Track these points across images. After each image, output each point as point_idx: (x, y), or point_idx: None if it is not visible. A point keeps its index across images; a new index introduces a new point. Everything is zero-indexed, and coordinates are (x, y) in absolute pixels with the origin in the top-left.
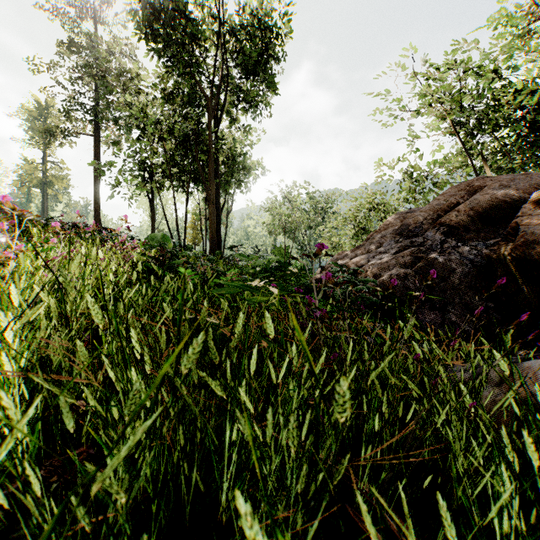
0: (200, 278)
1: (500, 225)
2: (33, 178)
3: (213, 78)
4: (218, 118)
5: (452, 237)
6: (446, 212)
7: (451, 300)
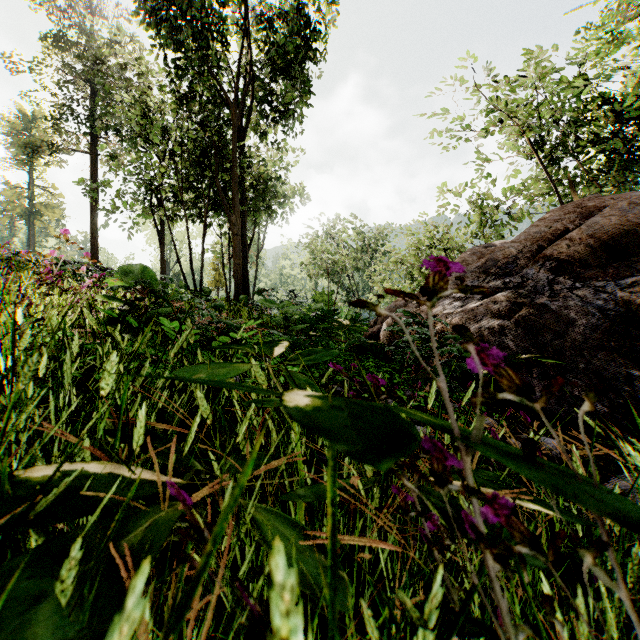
0: (200, 334)
1: (635, 258)
2: (16, 206)
3: (238, 77)
4: (245, 129)
5: (565, 275)
6: (550, 242)
7: (573, 366)
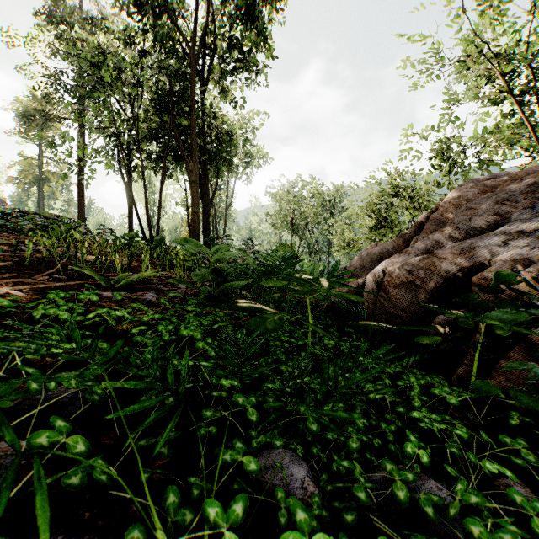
0: None
1: None
2: (28, 174)
3: (195, 18)
4: (206, 80)
5: None
6: None
7: None
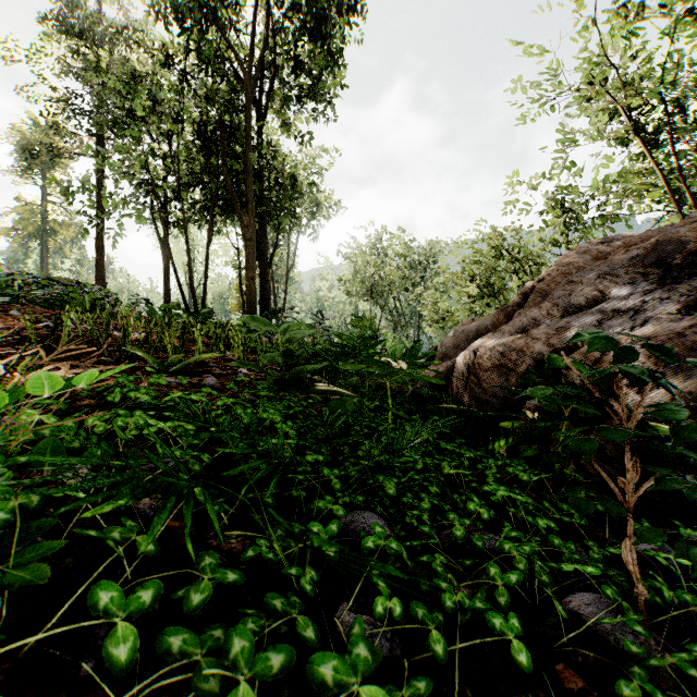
0: None
1: None
2: (28, 224)
3: (251, 36)
4: (264, 111)
5: None
6: None
7: None
